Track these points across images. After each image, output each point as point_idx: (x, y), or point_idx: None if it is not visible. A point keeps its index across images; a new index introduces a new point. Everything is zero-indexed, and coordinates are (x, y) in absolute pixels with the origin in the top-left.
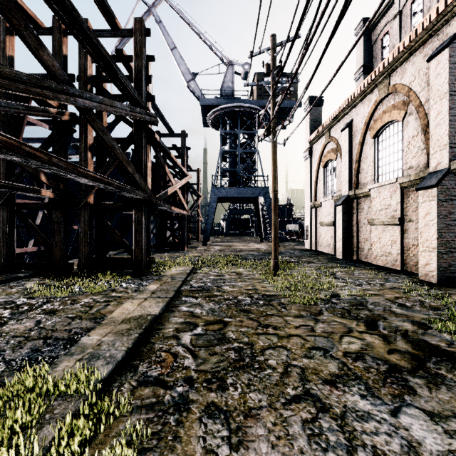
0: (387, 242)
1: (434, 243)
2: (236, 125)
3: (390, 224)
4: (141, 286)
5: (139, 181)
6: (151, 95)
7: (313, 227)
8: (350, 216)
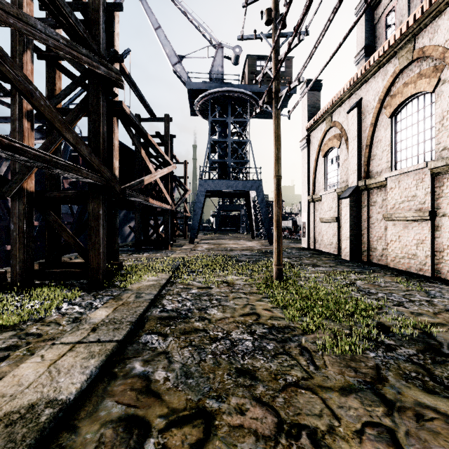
0: (411, 242)
1: None
2: (226, 112)
3: (416, 219)
4: (87, 310)
5: (88, 156)
6: (118, 54)
7: (311, 223)
8: (359, 210)
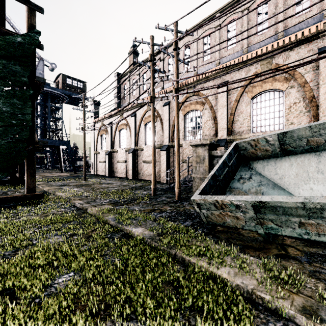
0: (122, 169)
1: (131, 168)
2: (46, 99)
3: (123, 162)
4: None
5: None
6: None
7: (96, 163)
8: (111, 159)
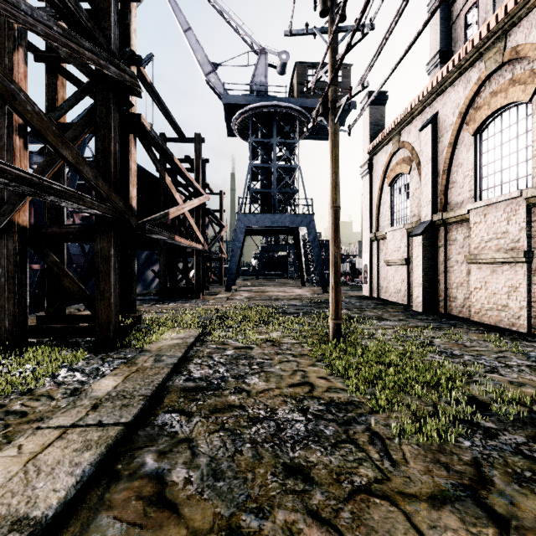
0: (501, 289)
1: None
2: (271, 132)
3: (508, 261)
4: (91, 378)
5: (93, 181)
6: (135, 55)
7: (374, 267)
8: (435, 250)
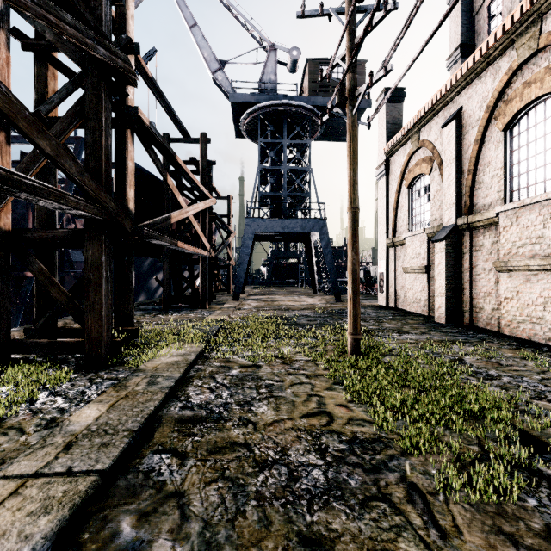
0: (536, 300)
1: None
2: (281, 133)
3: (544, 269)
4: (74, 405)
5: (78, 177)
6: (132, 43)
7: (391, 275)
8: (459, 257)
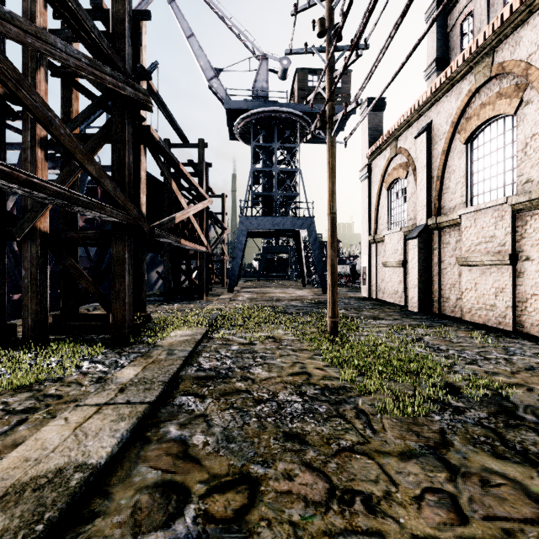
0: (489, 290)
1: None
2: (272, 136)
3: (495, 263)
4: (112, 369)
5: (112, 192)
6: (145, 71)
7: (373, 269)
8: (429, 253)
